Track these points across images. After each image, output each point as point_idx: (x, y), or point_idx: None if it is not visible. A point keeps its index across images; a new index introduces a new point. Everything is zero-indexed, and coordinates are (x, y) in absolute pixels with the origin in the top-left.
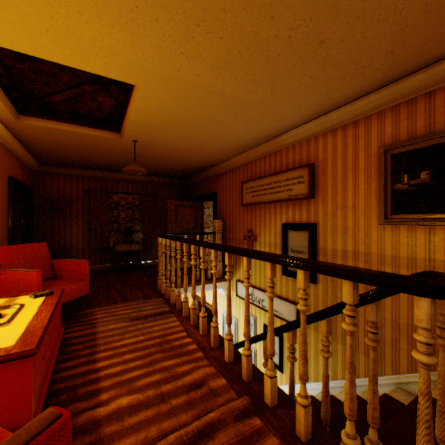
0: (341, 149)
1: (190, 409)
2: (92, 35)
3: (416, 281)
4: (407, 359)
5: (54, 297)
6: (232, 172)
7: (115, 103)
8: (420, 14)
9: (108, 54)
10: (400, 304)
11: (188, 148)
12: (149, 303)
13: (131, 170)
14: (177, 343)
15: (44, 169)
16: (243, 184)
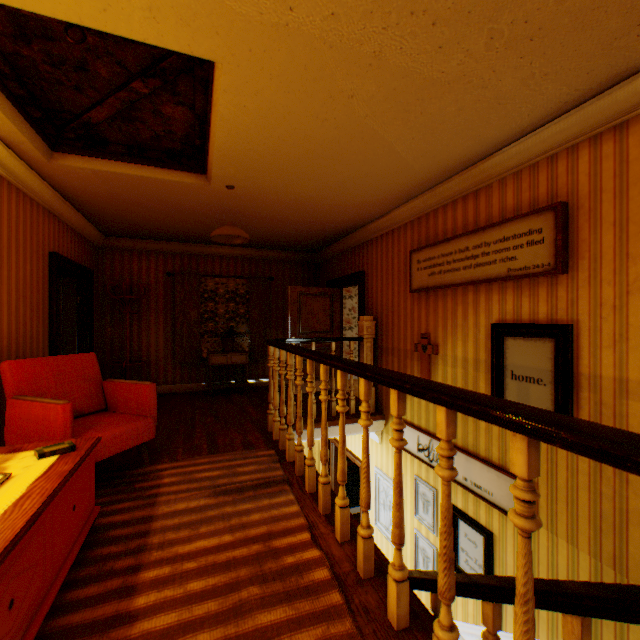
0: (639, 163)
1: None
2: None
3: None
4: None
5: (71, 459)
6: (392, 236)
7: (191, 116)
8: None
9: None
10: None
11: (316, 196)
12: (250, 459)
13: (222, 234)
14: (291, 559)
15: (111, 243)
16: (412, 254)
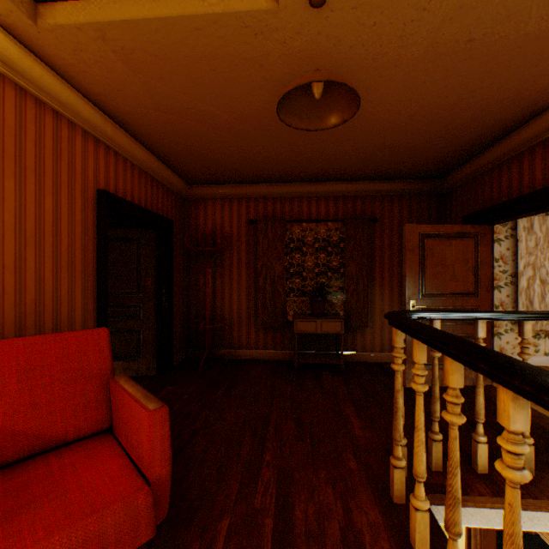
0: None
1: None
2: None
3: None
4: None
5: None
6: None
7: None
8: None
9: None
10: None
11: None
12: None
13: (298, 84)
14: None
15: (195, 192)
16: None
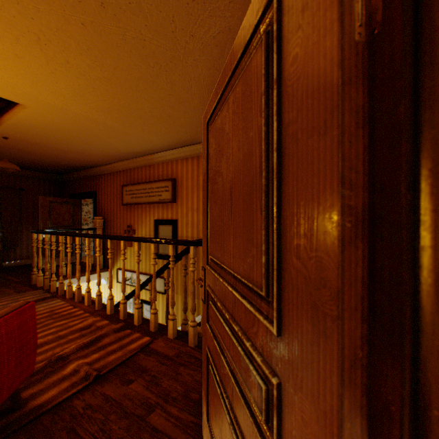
0: (191, 172)
1: (84, 337)
2: None
3: (189, 241)
4: None
5: None
6: (114, 175)
7: None
8: None
9: (4, 85)
10: None
11: (68, 151)
12: (27, 294)
13: (2, 167)
14: (66, 312)
15: None
16: (124, 187)
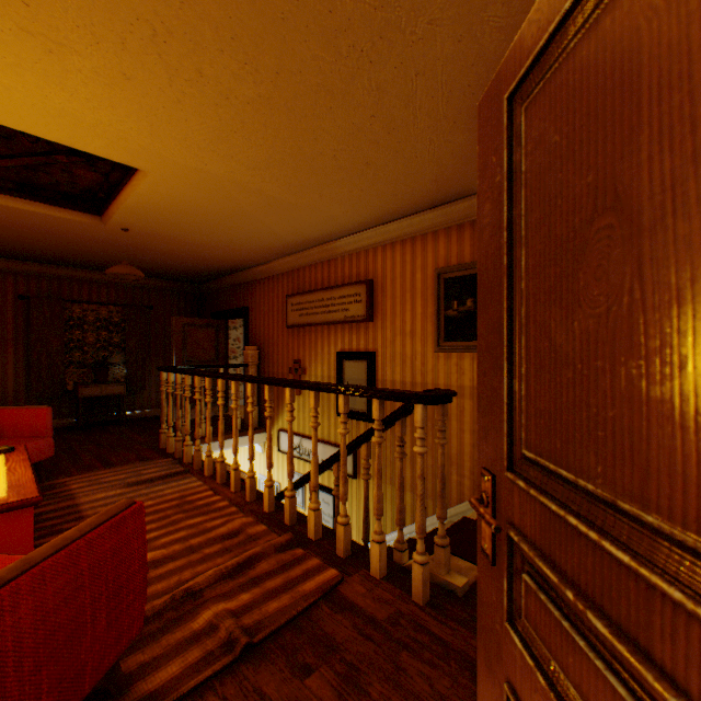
0: (400, 266)
1: (227, 553)
2: (97, 119)
3: (414, 393)
4: (457, 490)
5: (21, 454)
6: (273, 281)
7: (102, 179)
8: (450, 159)
9: (114, 138)
10: (451, 435)
11: (208, 244)
12: (152, 465)
13: (120, 272)
14: (203, 502)
15: None
16: (288, 298)
